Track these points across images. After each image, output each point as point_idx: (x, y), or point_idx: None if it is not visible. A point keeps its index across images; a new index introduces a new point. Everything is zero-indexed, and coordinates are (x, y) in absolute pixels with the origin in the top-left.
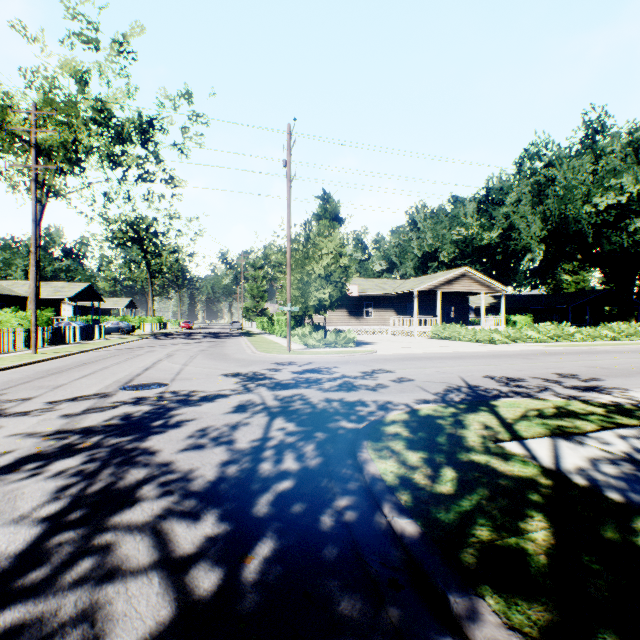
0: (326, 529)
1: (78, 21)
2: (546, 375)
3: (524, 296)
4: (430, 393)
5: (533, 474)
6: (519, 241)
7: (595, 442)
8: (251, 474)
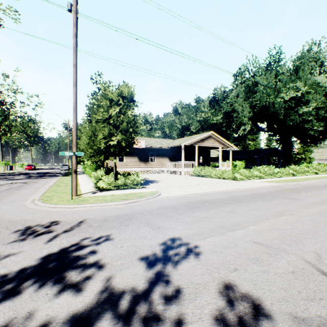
0: None
1: None
2: None
3: (233, 151)
4: None
5: None
6: (238, 119)
7: None
8: None
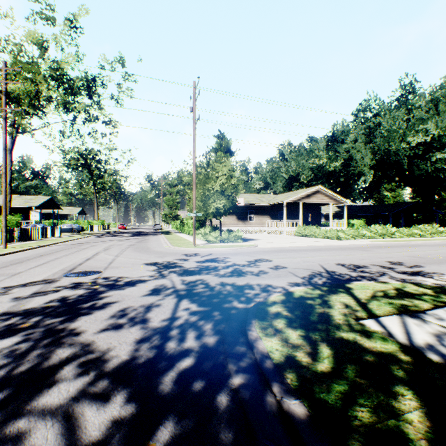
0: (223, 410)
1: (39, 3)
2: (381, 263)
3: (358, 206)
4: (299, 277)
5: (393, 350)
6: (356, 168)
7: (434, 319)
8: (159, 352)
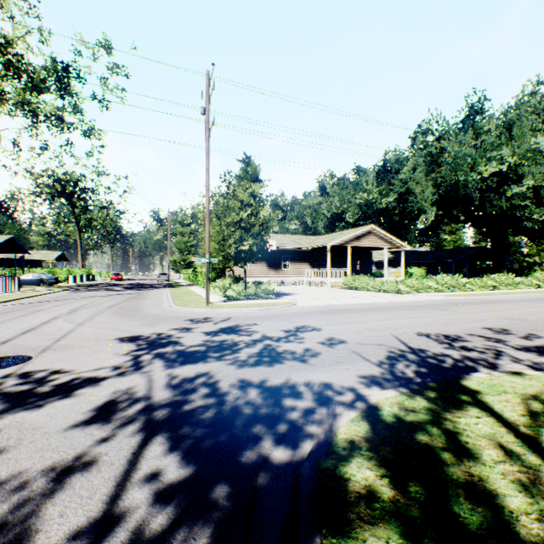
0: None
1: None
2: (479, 331)
3: (415, 252)
4: (373, 363)
5: None
6: (415, 204)
7: None
8: None
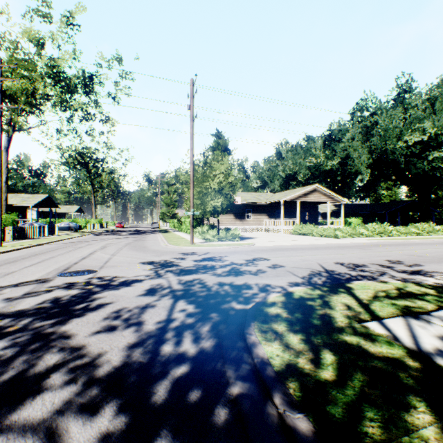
0: (220, 425)
1: None
2: (380, 262)
3: (355, 205)
4: (298, 277)
5: (400, 356)
6: (353, 166)
7: (440, 321)
8: (153, 358)
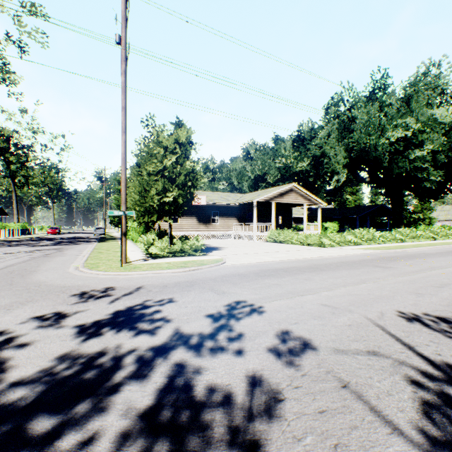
0: None
1: None
2: None
3: (325, 209)
4: (421, 451)
5: None
6: (329, 166)
7: None
8: None
